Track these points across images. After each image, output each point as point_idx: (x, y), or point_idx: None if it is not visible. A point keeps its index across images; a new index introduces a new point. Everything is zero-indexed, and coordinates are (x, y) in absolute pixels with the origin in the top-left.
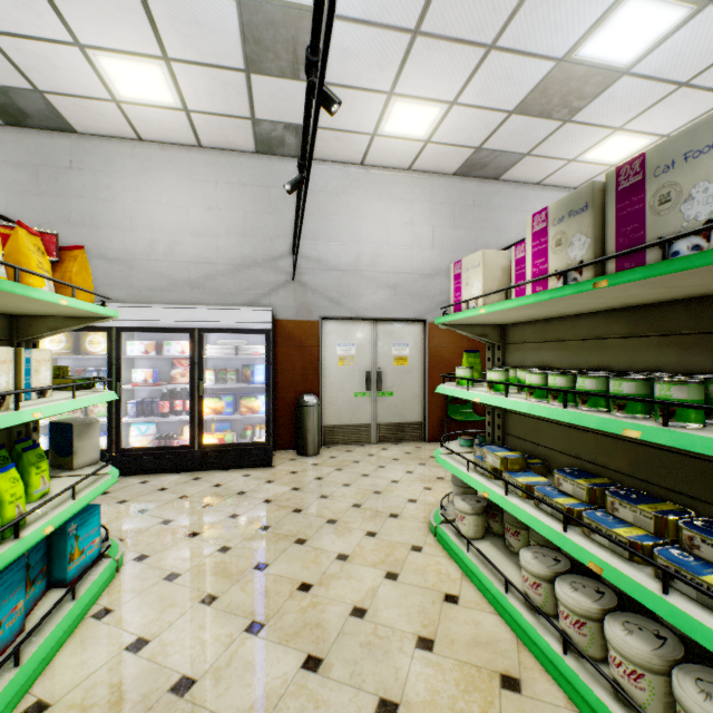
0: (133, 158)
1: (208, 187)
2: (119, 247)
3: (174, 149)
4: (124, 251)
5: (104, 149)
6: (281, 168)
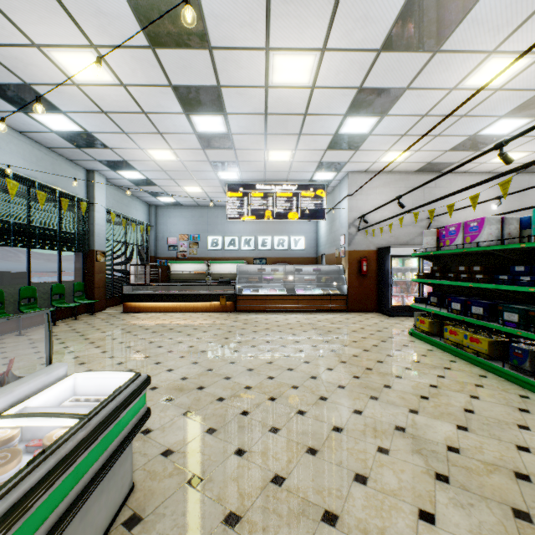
0: (458, 181)
1: (489, 190)
2: (453, 220)
3: (475, 175)
4: (455, 221)
5: (447, 178)
6: (521, 179)
